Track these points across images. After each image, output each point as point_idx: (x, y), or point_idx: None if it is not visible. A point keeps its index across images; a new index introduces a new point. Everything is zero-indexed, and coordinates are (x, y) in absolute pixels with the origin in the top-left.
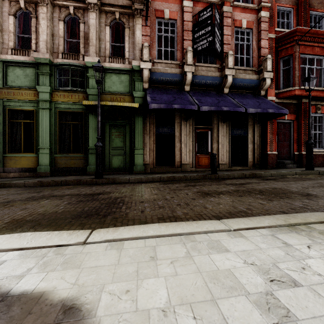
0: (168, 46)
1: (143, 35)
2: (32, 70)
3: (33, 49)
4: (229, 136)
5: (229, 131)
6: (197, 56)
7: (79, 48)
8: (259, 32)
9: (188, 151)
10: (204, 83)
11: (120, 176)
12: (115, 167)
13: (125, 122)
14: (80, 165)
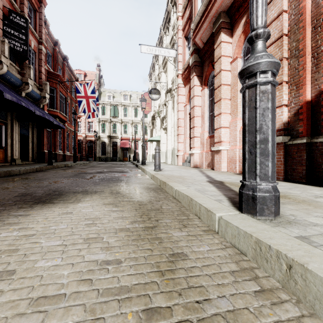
0: None
1: None
2: None
3: None
4: (19, 134)
5: (19, 129)
6: None
7: None
8: (40, 60)
9: None
10: (9, 79)
11: None
12: None
13: None
14: None
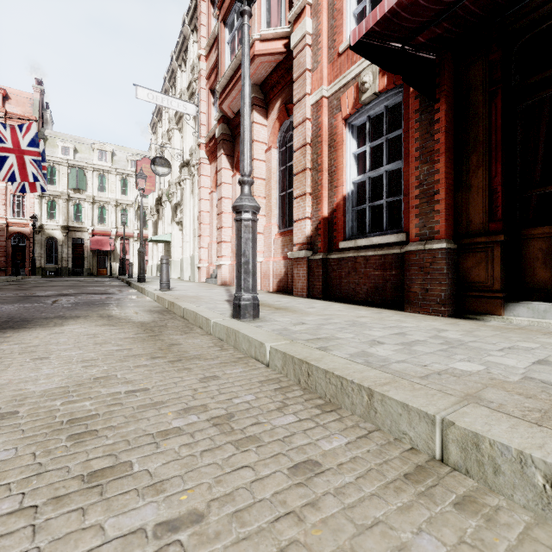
0: None
1: None
2: None
3: None
4: None
5: None
6: None
7: None
8: None
9: None
10: None
11: None
12: None
13: None
14: None
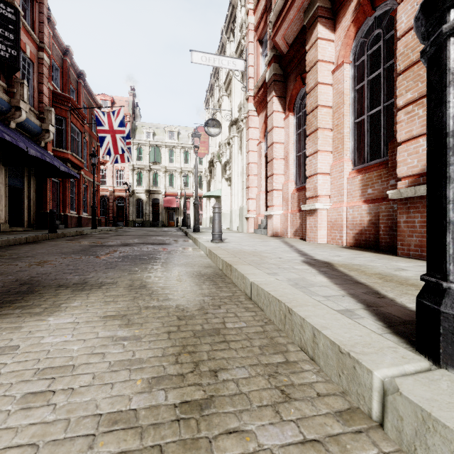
0: None
1: None
2: None
3: None
4: (7, 185)
5: (6, 178)
6: None
7: None
8: (41, 74)
9: None
10: None
11: None
12: None
13: None
14: None
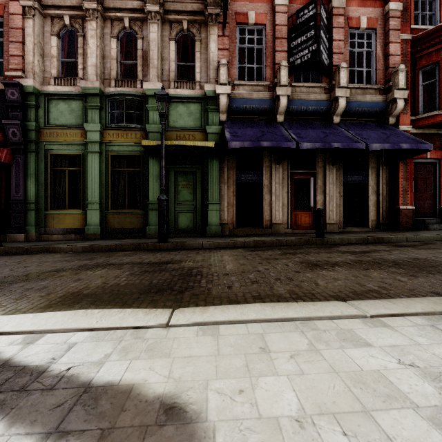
0: (254, 61)
1: (219, 48)
2: (78, 103)
3: (80, 77)
4: (341, 184)
5: (340, 177)
6: (294, 73)
7: (136, 72)
8: (387, 33)
9: (281, 205)
10: (305, 111)
11: (190, 240)
12: (182, 227)
13: (196, 167)
14: (138, 225)
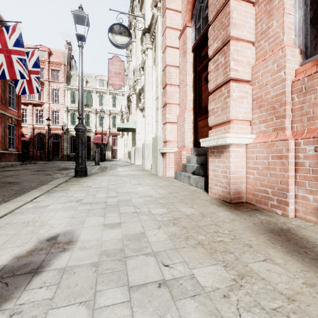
0: None
1: None
2: None
3: None
4: None
5: None
6: None
7: None
8: None
9: None
10: None
11: None
12: None
13: None
14: None
